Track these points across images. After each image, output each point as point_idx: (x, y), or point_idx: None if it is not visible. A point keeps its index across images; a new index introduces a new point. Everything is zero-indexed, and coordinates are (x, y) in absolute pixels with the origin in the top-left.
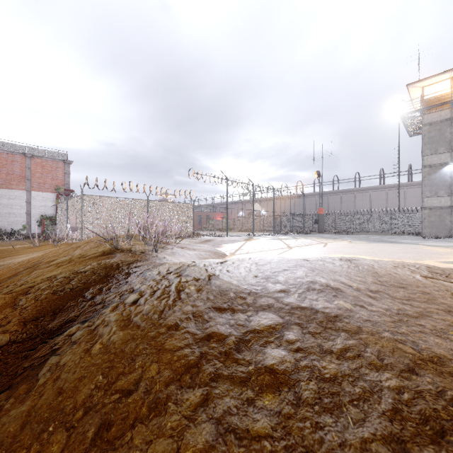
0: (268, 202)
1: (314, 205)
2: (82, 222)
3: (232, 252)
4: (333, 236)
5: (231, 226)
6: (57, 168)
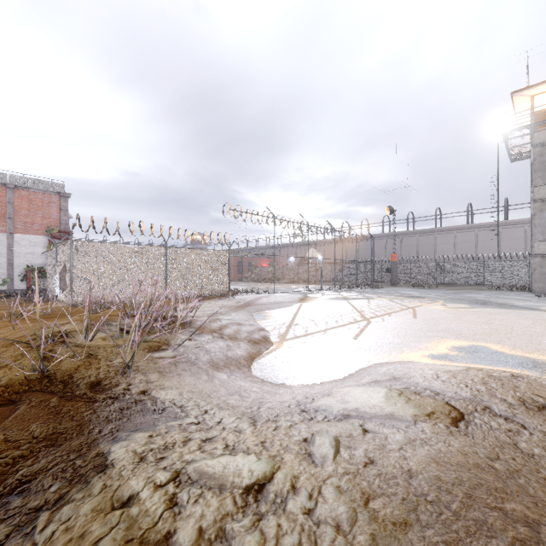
0: (325, 245)
1: (383, 249)
2: (71, 279)
3: (282, 332)
4: (413, 293)
5: (279, 275)
6: (50, 203)
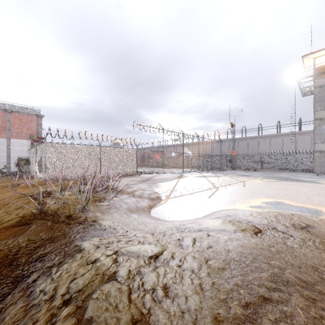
0: (193, 146)
1: (228, 148)
2: (45, 165)
3: (167, 194)
4: (245, 173)
5: (166, 163)
6: (32, 121)
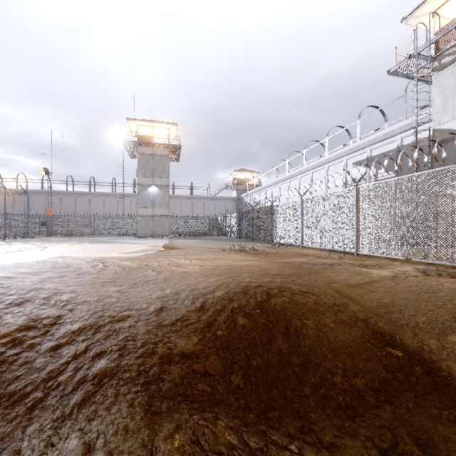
0: None
1: (43, 205)
2: None
3: None
4: (61, 239)
5: None
6: None
